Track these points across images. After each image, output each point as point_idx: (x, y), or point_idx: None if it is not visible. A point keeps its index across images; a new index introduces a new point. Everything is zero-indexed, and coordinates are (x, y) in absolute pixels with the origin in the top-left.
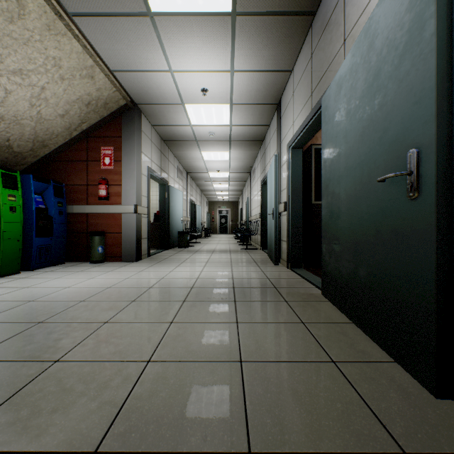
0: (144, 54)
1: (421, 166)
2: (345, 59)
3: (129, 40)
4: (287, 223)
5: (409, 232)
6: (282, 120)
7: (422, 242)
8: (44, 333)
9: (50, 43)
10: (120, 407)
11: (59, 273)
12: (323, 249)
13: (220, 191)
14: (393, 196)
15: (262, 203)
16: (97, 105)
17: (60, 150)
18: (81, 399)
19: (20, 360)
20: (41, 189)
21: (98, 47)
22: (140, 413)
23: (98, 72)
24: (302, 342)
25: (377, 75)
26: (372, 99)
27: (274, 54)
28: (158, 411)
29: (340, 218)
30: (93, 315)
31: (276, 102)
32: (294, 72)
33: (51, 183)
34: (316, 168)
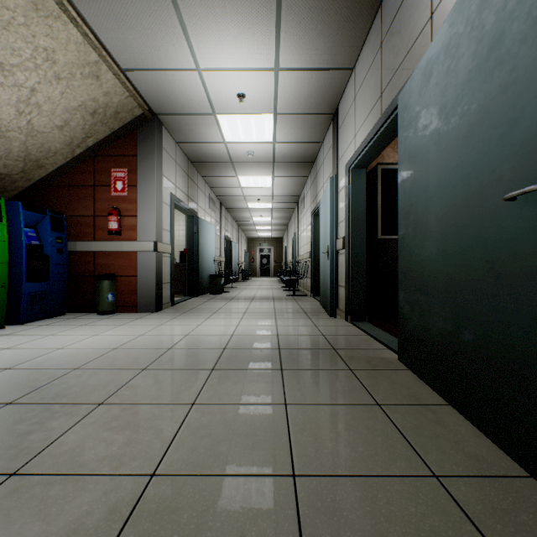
0: (163, 46)
1: None
2: (437, 34)
3: (143, 27)
4: (347, 263)
5: None
6: (340, 134)
7: None
8: (8, 421)
9: (38, 29)
10: None
11: (55, 328)
12: (401, 299)
13: (261, 226)
14: (530, 222)
15: (312, 239)
16: (105, 114)
17: (60, 172)
18: None
19: None
20: (34, 220)
21: (103, 36)
22: None
23: (105, 70)
24: (383, 440)
25: (496, 42)
26: (486, 80)
27: (331, 45)
28: None
29: (428, 256)
30: (85, 391)
31: (331, 112)
32: (356, 70)
33: (47, 213)
34: (383, 194)
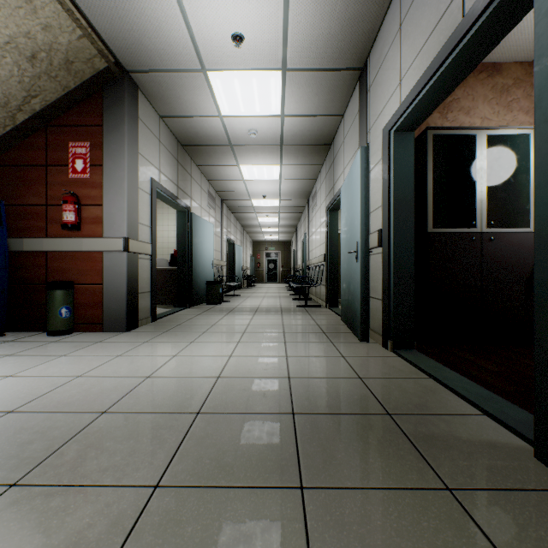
0: None
1: None
2: None
3: None
4: (385, 267)
5: None
6: (371, 92)
7: None
8: None
9: None
10: None
11: None
12: None
13: (267, 228)
14: None
15: (328, 238)
16: (51, 62)
17: (0, 146)
18: None
19: None
20: None
21: None
22: None
23: None
24: None
25: None
26: None
27: None
28: None
29: None
30: None
31: (359, 65)
32: None
33: None
34: (434, 170)
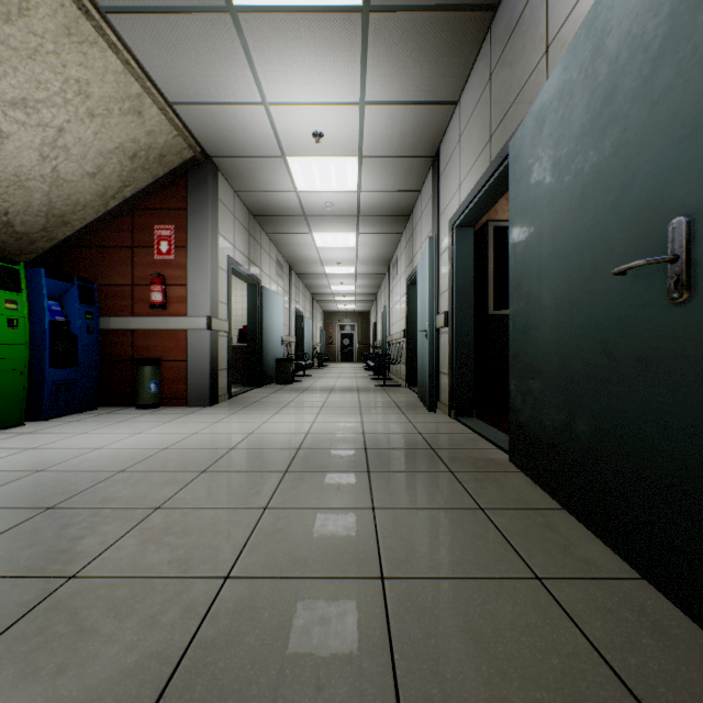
0: (222, 75)
1: (695, 246)
2: (550, 76)
3: (198, 53)
4: (450, 345)
5: (672, 360)
6: (441, 183)
7: (697, 377)
8: (55, 526)
9: (70, 57)
10: (175, 664)
11: (87, 425)
12: (512, 387)
13: (341, 296)
14: (640, 299)
15: (408, 314)
16: (148, 158)
17: (90, 229)
18: (108, 648)
19: (11, 576)
20: (59, 291)
21: (148, 64)
22: (209, 677)
23: (148, 104)
24: (483, 544)
25: (609, 97)
26: (599, 138)
27: (430, 75)
28: (242, 672)
29: (541, 336)
30: (137, 495)
31: (431, 154)
32: (461, 105)
33: (75, 282)
34: (495, 258)
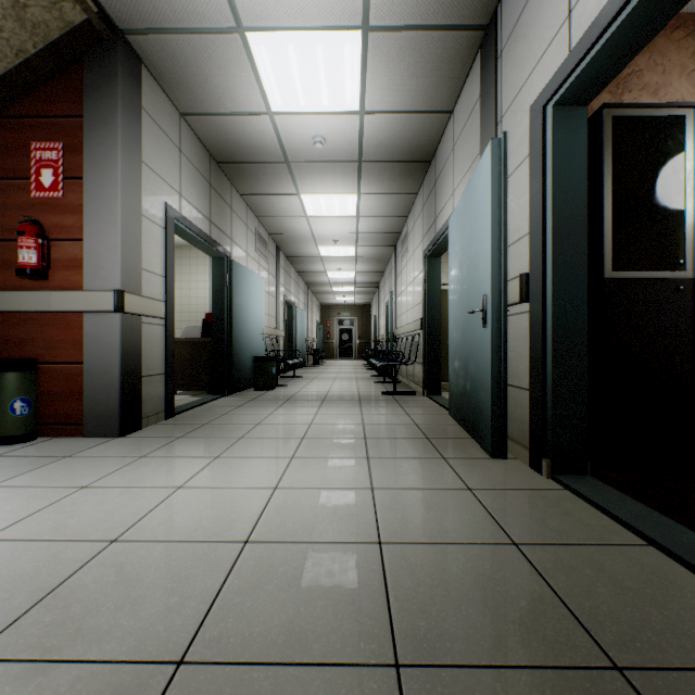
0: None
1: None
2: None
3: None
4: (536, 335)
5: None
6: (506, 57)
7: None
8: None
9: None
10: None
11: None
12: None
13: (339, 286)
14: None
15: (426, 297)
16: None
17: None
18: None
19: None
20: None
21: None
22: None
23: None
24: None
25: None
26: None
27: None
28: None
29: None
30: None
31: (483, 20)
32: None
33: None
34: (615, 175)
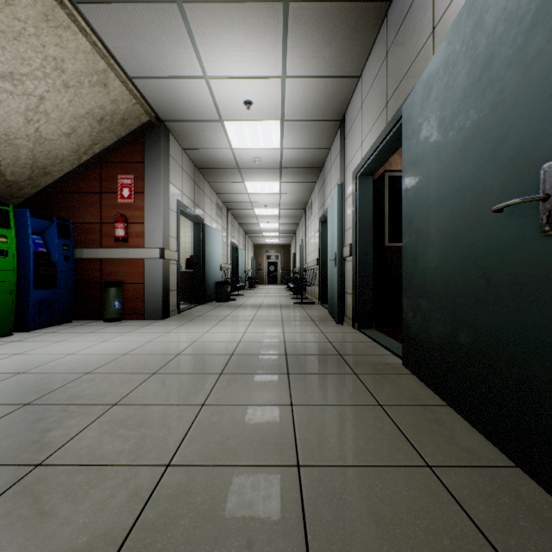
0: (171, 54)
1: None
2: (436, 50)
3: (151, 36)
4: (354, 270)
5: (543, 283)
6: (347, 141)
7: None
8: (28, 420)
9: (48, 39)
10: (119, 545)
11: (63, 335)
12: (404, 305)
13: (268, 232)
14: (515, 232)
15: (320, 246)
16: (112, 121)
17: (67, 178)
18: (63, 529)
19: None
20: (41, 227)
21: (111, 45)
22: None
23: (112, 78)
24: (382, 436)
25: (487, 64)
26: (479, 99)
27: (338, 54)
28: None
29: (429, 263)
30: (98, 393)
31: (339, 118)
32: (363, 78)
33: (54, 220)
34: (390, 201)
